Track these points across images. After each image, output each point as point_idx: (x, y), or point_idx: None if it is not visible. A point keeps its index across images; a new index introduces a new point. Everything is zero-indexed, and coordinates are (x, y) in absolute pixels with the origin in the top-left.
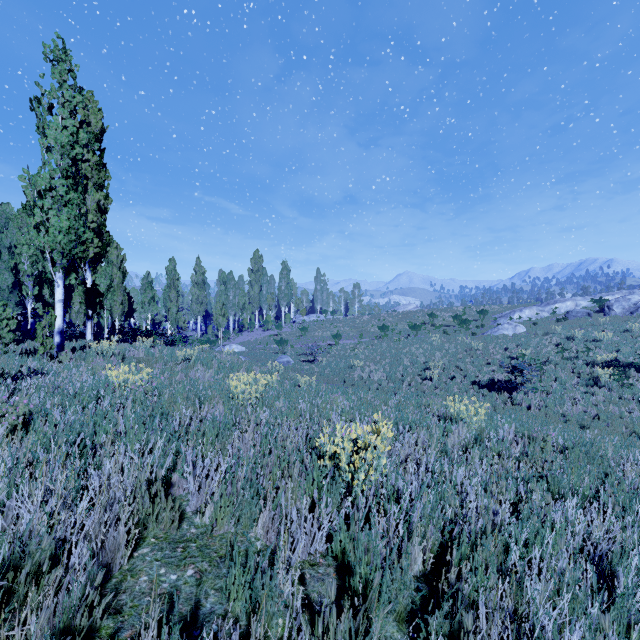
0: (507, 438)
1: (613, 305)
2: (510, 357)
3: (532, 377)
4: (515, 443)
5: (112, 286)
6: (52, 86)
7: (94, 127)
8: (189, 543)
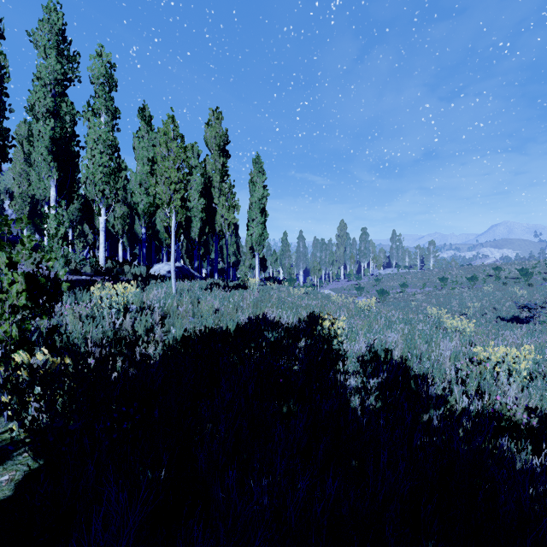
0: None
1: None
2: (546, 302)
3: None
4: None
5: None
6: (255, 175)
7: None
8: None
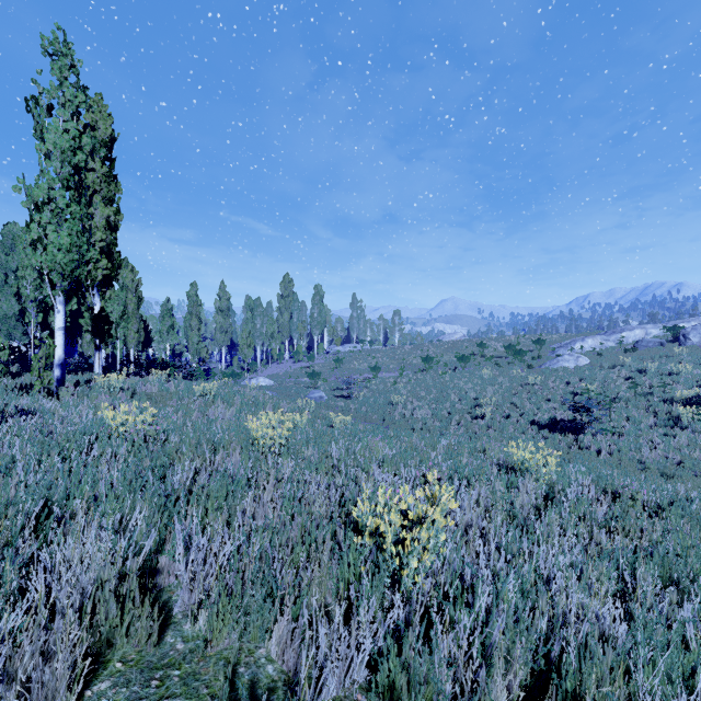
0: (587, 496)
1: (690, 334)
2: (573, 393)
3: (600, 416)
4: (599, 503)
5: (126, 313)
6: (51, 84)
7: (103, 134)
8: (170, 670)
